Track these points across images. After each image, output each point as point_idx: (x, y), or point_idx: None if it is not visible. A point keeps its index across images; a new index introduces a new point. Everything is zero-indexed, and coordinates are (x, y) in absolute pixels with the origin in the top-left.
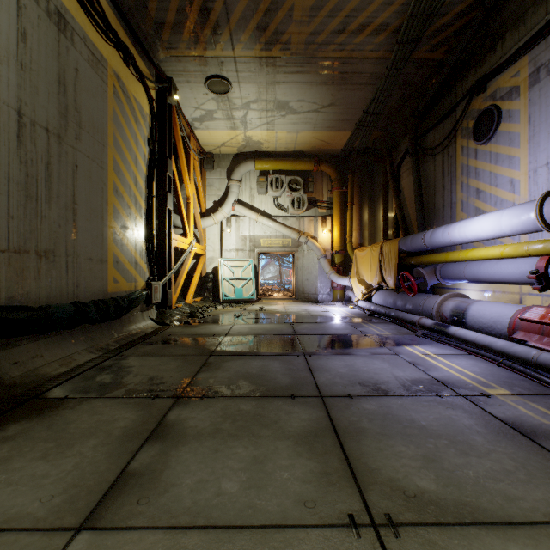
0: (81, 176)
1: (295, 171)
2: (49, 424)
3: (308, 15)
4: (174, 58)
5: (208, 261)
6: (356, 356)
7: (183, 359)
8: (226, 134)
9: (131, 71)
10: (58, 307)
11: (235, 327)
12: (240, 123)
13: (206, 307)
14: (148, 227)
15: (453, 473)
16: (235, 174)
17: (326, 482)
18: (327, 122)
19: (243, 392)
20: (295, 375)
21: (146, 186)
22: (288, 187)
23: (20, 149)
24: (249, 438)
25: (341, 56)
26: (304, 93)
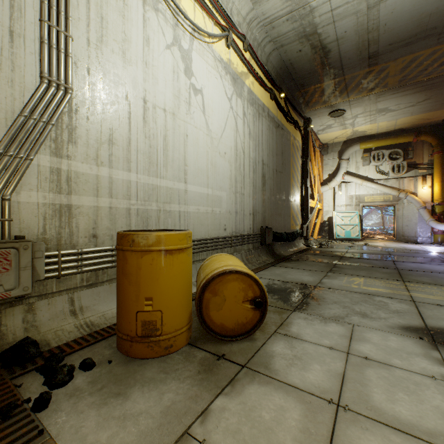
0: (285, 184)
1: (394, 144)
2: (300, 262)
3: (399, 71)
4: (313, 110)
5: (324, 213)
6: (426, 264)
7: (330, 257)
8: (338, 132)
9: (296, 130)
10: (283, 233)
11: (350, 250)
12: (349, 125)
13: (325, 241)
14: (301, 199)
15: (440, 282)
16: (344, 155)
17: (391, 277)
18: (424, 108)
19: (361, 265)
20: (385, 264)
21: (300, 179)
22: (388, 158)
23: (276, 182)
24: (366, 271)
25: (429, 77)
26: (400, 100)
